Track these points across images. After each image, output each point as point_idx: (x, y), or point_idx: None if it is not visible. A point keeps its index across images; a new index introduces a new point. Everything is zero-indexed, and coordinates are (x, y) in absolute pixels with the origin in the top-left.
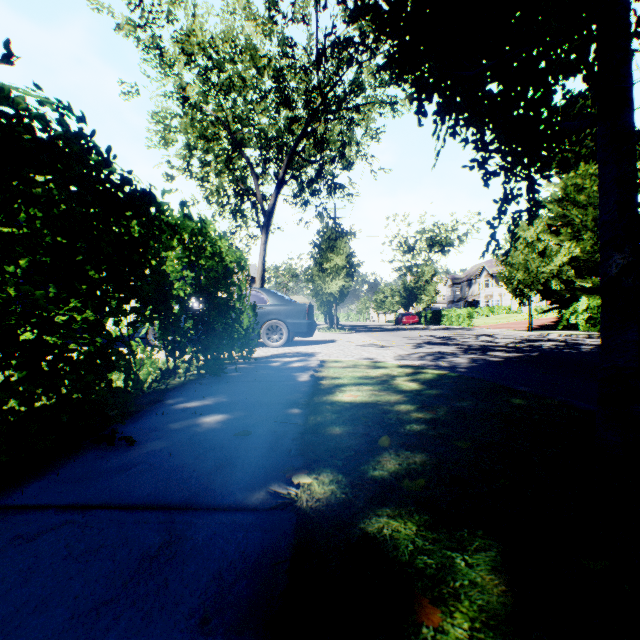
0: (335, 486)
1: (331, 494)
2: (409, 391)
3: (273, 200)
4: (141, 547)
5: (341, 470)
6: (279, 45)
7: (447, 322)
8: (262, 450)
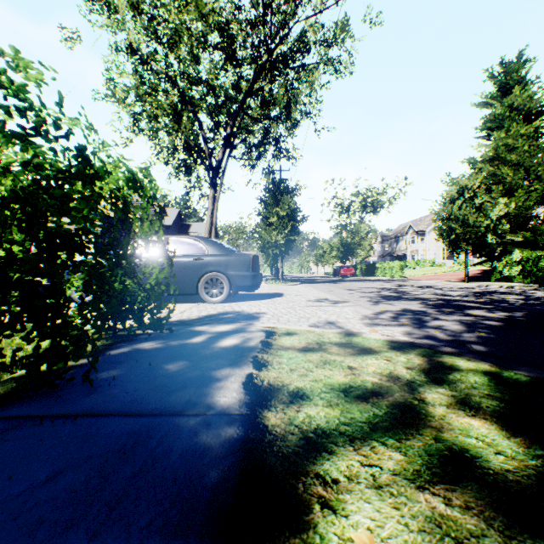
0: None
1: None
2: (536, 492)
3: (221, 155)
4: None
5: None
6: None
7: (380, 274)
8: None
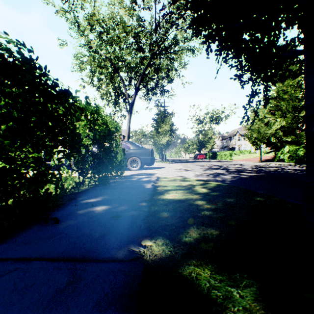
0: (165, 247)
1: (162, 251)
2: (202, 193)
3: (133, 97)
4: (56, 284)
5: (168, 237)
6: (136, 21)
7: (219, 158)
8: (126, 226)
